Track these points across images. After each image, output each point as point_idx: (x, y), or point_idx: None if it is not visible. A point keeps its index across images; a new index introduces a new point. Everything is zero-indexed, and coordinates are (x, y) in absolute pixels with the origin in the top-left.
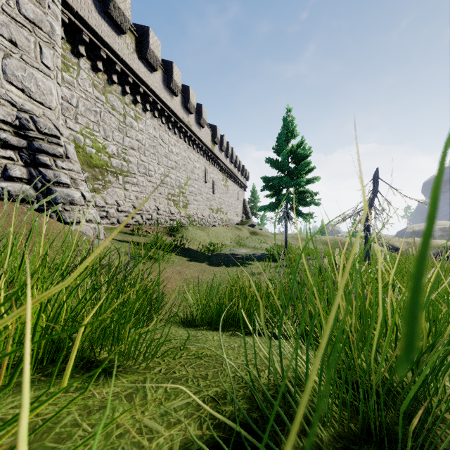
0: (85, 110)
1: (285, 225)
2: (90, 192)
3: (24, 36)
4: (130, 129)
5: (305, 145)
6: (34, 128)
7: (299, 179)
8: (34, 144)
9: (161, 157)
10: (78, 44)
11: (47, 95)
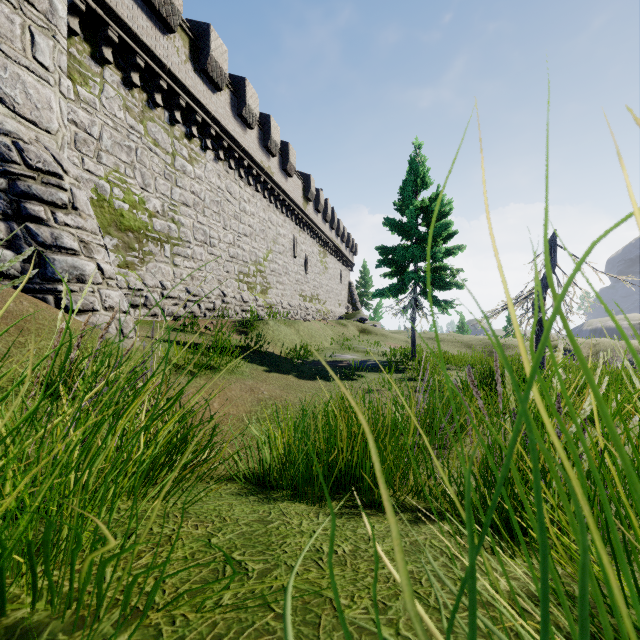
0: (113, 145)
1: (413, 318)
2: (120, 268)
3: (3, 14)
4: (182, 175)
5: (443, 197)
6: (20, 160)
7: (434, 249)
8: (19, 185)
9: (228, 218)
10: (101, 45)
11: (43, 111)
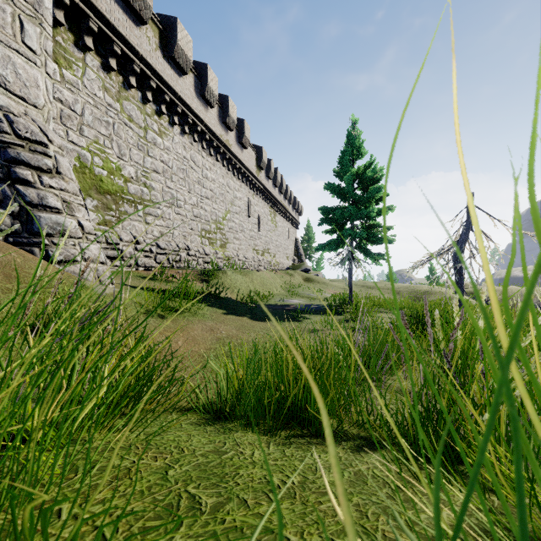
0: (93, 120)
1: (350, 268)
2: (100, 225)
3: None
4: (153, 146)
5: (376, 165)
6: (10, 130)
7: (368, 209)
8: (9, 152)
9: (193, 183)
10: (83, 34)
11: (31, 89)
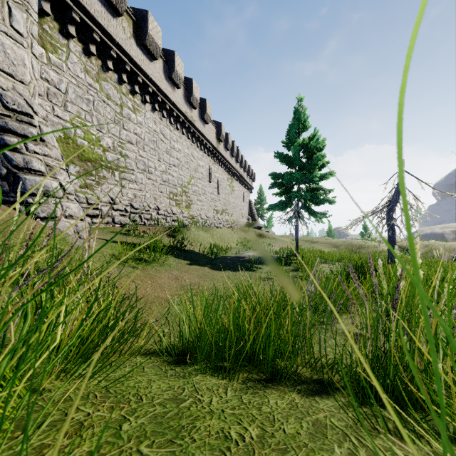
0: (76, 98)
1: (296, 225)
2: (81, 188)
3: None
4: (127, 121)
5: (319, 136)
6: None
7: (312, 174)
8: None
9: (162, 153)
10: (67, 23)
11: (18, 67)
